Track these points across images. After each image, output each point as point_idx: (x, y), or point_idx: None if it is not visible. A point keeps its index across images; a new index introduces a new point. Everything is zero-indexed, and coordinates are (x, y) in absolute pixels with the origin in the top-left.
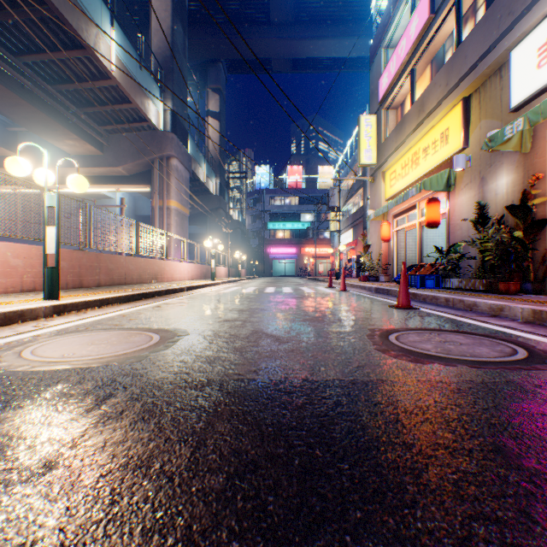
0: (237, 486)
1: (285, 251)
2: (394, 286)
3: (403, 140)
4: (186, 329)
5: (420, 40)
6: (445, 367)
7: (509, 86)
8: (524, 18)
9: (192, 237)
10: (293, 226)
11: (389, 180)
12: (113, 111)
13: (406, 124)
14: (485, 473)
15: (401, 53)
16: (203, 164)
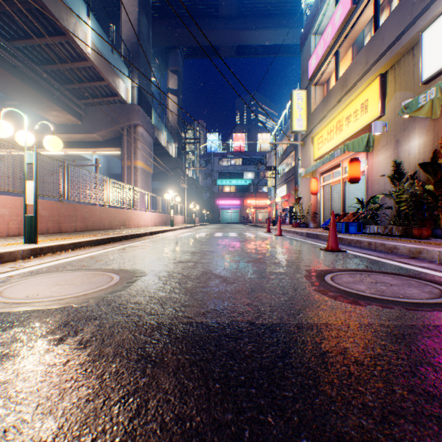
0: None
1: (231, 203)
2: (322, 232)
3: (329, 110)
4: (144, 270)
5: (344, 27)
6: (383, 309)
7: (421, 62)
8: (434, 3)
9: (155, 191)
10: (237, 182)
11: (317, 144)
12: (89, 88)
13: (331, 97)
14: None
15: (327, 38)
16: (164, 132)
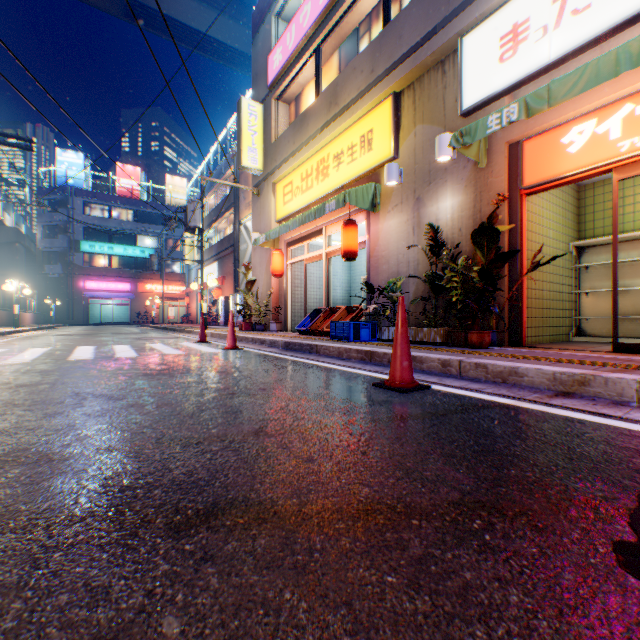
0: None
1: (114, 287)
2: (310, 339)
3: (307, 141)
4: None
5: (333, 9)
6: None
7: (462, 82)
8: None
9: None
10: (127, 251)
11: (283, 195)
12: None
13: (311, 119)
14: None
15: (304, 21)
16: None
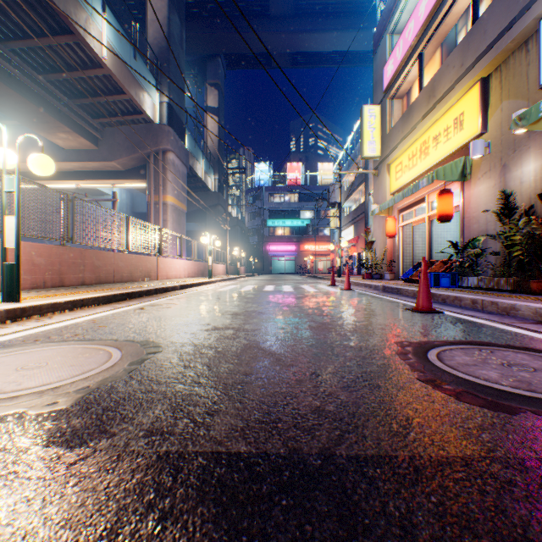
0: None
1: (285, 249)
2: (403, 285)
3: (411, 129)
4: (161, 342)
5: (431, 20)
6: None
7: (539, 59)
8: None
9: (191, 234)
10: (293, 223)
11: (394, 173)
12: (107, 103)
13: (414, 112)
14: None
15: (408, 36)
16: (202, 160)
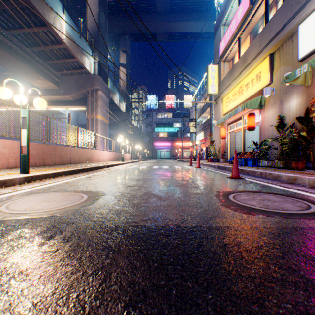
0: (131, 314)
1: (164, 144)
2: (228, 165)
3: (234, 79)
4: (104, 191)
5: (244, 20)
6: (267, 217)
7: (298, 46)
8: (307, 5)
9: (111, 136)
10: (169, 130)
11: (225, 103)
12: (64, 63)
13: (235, 70)
14: (311, 303)
15: (232, 28)
16: (117, 94)
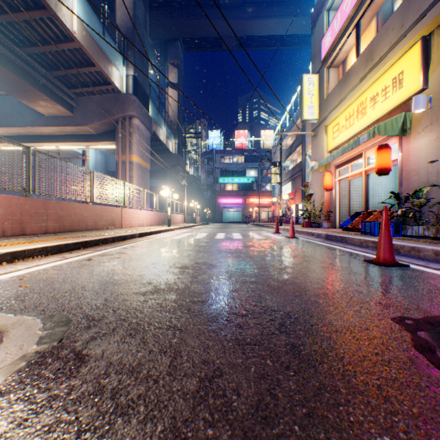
0: None
1: (233, 201)
2: (345, 233)
3: (348, 92)
4: (73, 318)
5: None
6: None
7: None
8: None
9: (156, 189)
10: (240, 180)
11: (331, 133)
12: (80, 75)
13: (351, 76)
14: None
15: (346, 8)
16: (163, 126)
